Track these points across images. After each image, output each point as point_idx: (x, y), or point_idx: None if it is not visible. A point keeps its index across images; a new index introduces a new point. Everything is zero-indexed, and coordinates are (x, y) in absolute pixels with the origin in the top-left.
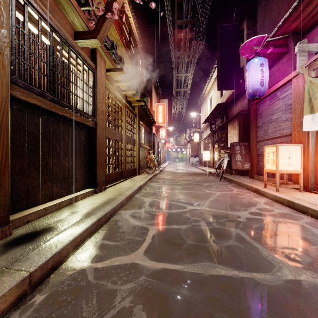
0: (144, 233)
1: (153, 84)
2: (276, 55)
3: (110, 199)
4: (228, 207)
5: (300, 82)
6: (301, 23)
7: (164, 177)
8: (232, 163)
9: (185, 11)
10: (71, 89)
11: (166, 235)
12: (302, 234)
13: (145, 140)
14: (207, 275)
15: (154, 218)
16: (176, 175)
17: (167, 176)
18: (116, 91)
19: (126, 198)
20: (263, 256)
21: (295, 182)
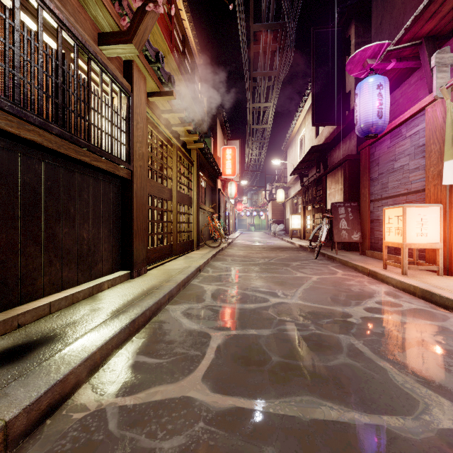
0: (203, 343)
1: (219, 118)
2: (400, 74)
3: (152, 288)
4: (332, 300)
5: (438, 112)
6: (441, 23)
7: (234, 253)
8: (334, 232)
9: (265, 11)
10: (93, 119)
11: (238, 346)
12: (452, 344)
13: (207, 199)
14: (308, 419)
15: (219, 317)
16: (252, 249)
17: (238, 251)
18: (163, 126)
19: (178, 285)
20: (395, 383)
21: (431, 260)
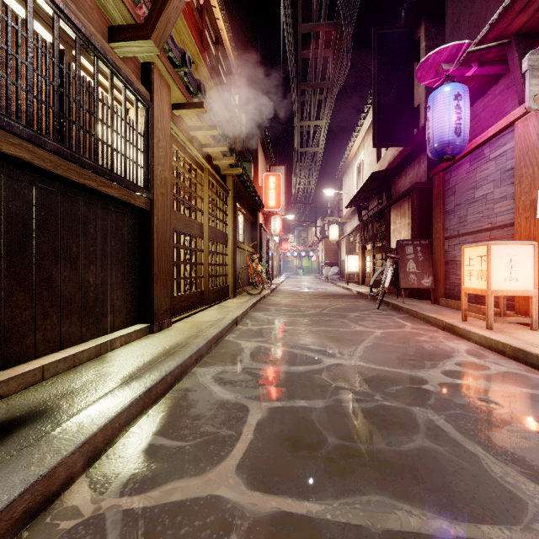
0: (239, 419)
1: (260, 139)
2: (482, 82)
3: (176, 346)
4: (401, 361)
5: (531, 127)
6: (534, 17)
7: (278, 302)
8: (400, 276)
9: (316, 9)
10: (101, 134)
11: (283, 423)
12: None
13: (246, 236)
14: (379, 531)
15: (259, 384)
16: (300, 297)
17: (283, 299)
18: (192, 146)
19: (208, 342)
20: (492, 476)
21: (521, 311)
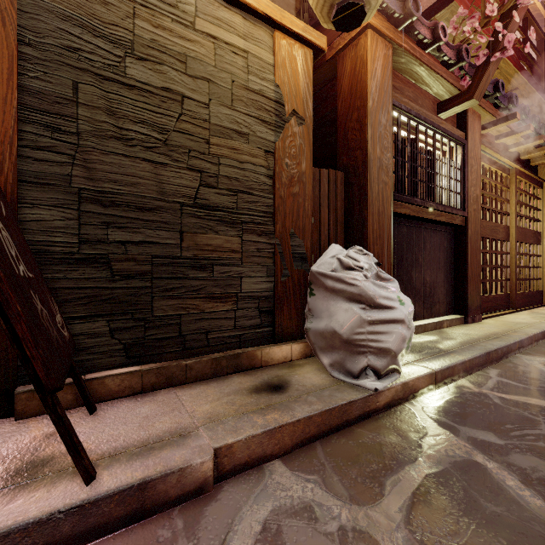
0: None
1: None
2: None
3: (496, 334)
4: None
5: None
6: None
7: None
8: None
9: None
10: (436, 182)
11: None
12: None
13: None
14: None
15: None
16: None
17: None
18: (498, 155)
19: (529, 337)
20: None
21: None
